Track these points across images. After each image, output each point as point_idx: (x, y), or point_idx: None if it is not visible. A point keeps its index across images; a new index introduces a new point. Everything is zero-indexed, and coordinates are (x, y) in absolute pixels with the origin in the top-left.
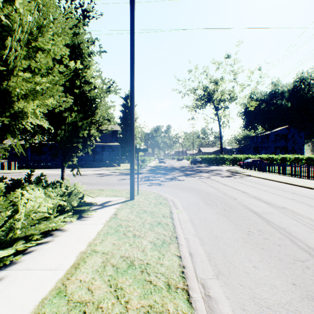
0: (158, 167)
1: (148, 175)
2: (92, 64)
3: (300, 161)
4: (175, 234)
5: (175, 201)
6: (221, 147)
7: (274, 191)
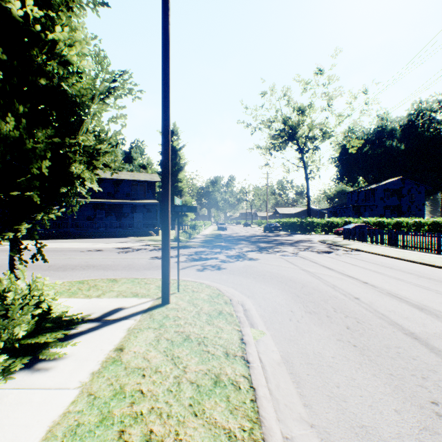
0: (217, 236)
1: (200, 250)
2: (81, 33)
3: (421, 227)
4: (261, 433)
5: (249, 307)
6: (308, 207)
7: (416, 280)
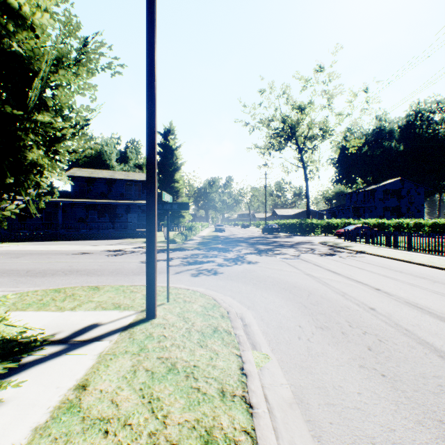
0: (214, 238)
1: (196, 252)
2: None
3: (422, 228)
4: None
5: (249, 321)
6: (307, 208)
7: (432, 286)
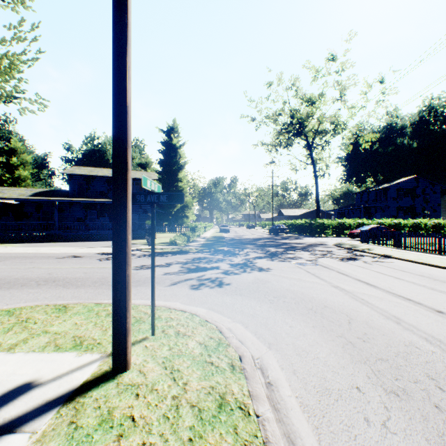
0: (218, 239)
1: (198, 256)
2: None
3: (441, 229)
4: None
5: (275, 375)
6: (317, 208)
7: None
